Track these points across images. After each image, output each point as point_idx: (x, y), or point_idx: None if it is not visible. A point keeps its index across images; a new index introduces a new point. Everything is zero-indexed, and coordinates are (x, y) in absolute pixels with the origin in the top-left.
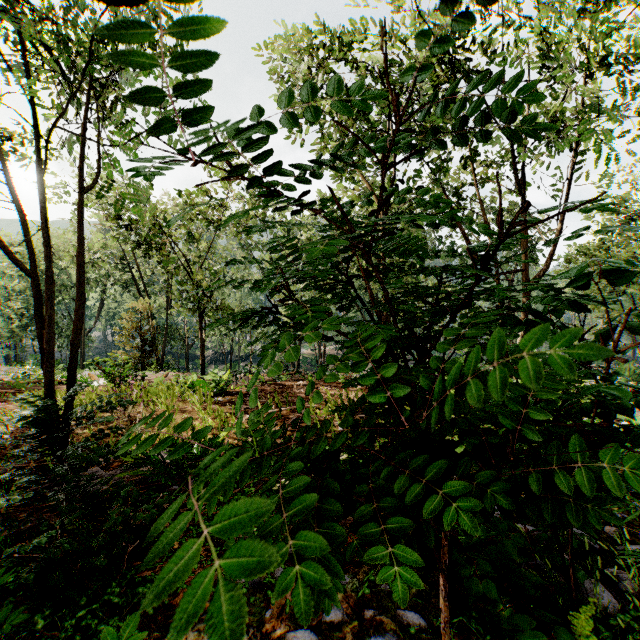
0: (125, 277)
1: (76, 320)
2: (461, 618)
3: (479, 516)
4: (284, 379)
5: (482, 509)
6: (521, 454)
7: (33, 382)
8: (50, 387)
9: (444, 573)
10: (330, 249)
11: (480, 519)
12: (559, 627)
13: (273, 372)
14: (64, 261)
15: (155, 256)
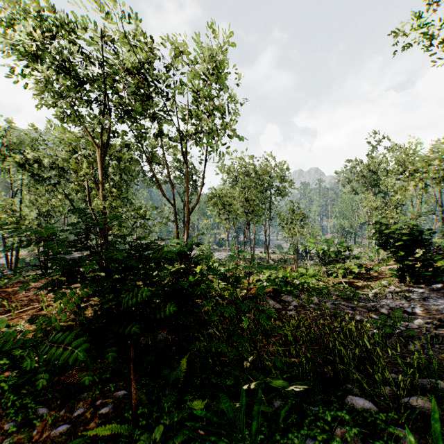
0: None
1: None
2: (142, 381)
3: (147, 336)
4: (2, 284)
5: (142, 330)
6: (151, 311)
7: None
8: None
9: (133, 360)
10: (93, 266)
11: (148, 337)
12: (173, 364)
13: (73, 306)
14: None
15: None
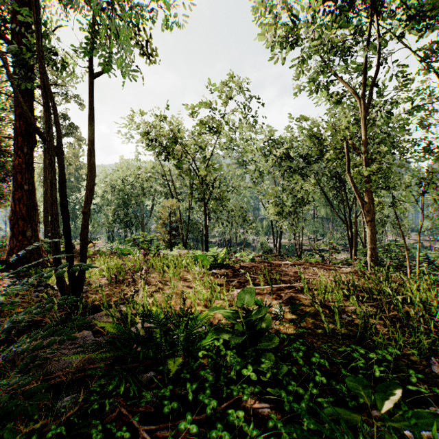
0: (165, 189)
1: (87, 191)
2: None
3: None
4: (269, 259)
5: None
6: None
7: (113, 252)
8: (55, 249)
9: None
10: None
11: None
12: None
13: None
14: (131, 179)
15: (173, 161)
